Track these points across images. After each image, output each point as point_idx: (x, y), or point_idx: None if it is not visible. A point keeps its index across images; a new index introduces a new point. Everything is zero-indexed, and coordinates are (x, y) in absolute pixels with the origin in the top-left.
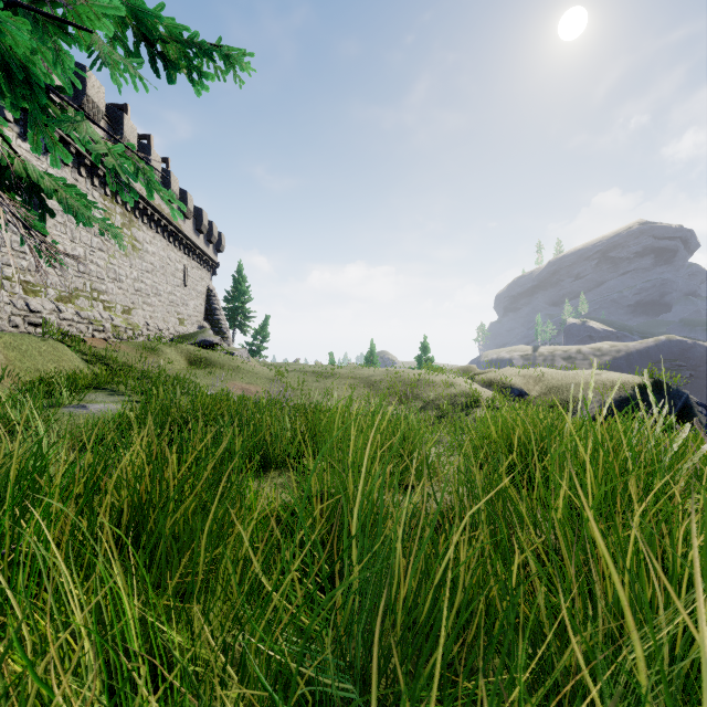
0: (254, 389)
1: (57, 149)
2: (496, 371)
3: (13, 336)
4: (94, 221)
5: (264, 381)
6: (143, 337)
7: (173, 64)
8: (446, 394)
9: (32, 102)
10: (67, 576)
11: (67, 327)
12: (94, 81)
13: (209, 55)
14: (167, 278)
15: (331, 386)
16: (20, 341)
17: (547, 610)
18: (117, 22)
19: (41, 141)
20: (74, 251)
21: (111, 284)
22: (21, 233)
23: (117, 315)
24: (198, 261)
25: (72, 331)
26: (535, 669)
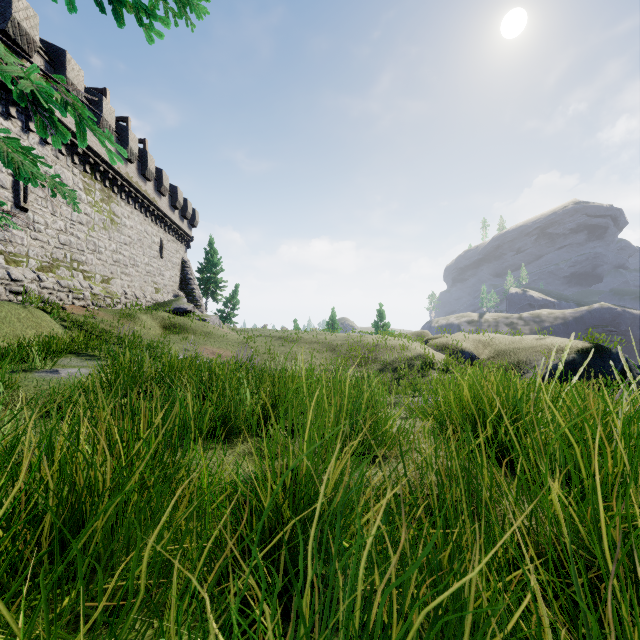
0: (224, 353)
1: None
2: (448, 336)
3: None
4: (39, 178)
5: (234, 346)
6: (121, 305)
7: (118, 0)
8: (403, 358)
9: None
10: None
11: (48, 295)
12: (73, 64)
13: None
14: (144, 251)
15: (296, 350)
16: None
17: None
18: None
19: (22, 120)
20: (55, 224)
21: (90, 255)
22: None
23: (96, 284)
24: (173, 235)
25: (52, 299)
26: None
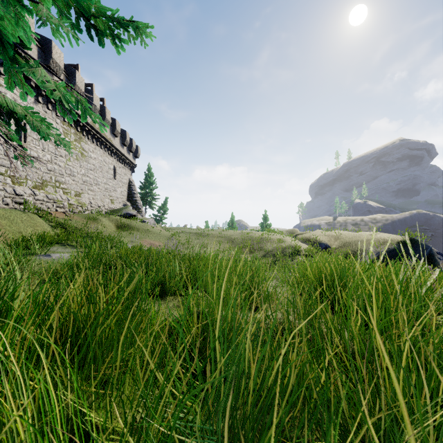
0: (158, 244)
1: (24, 87)
2: (310, 233)
3: (5, 210)
4: (51, 136)
5: (164, 239)
6: (88, 211)
7: (102, 33)
8: (279, 247)
9: (4, 54)
10: (20, 375)
11: (40, 205)
12: (57, 49)
13: (125, 27)
14: (103, 174)
15: (207, 242)
16: (9, 214)
17: (348, 394)
18: (64, 4)
19: None
20: (44, 157)
21: (67, 177)
22: (0, 142)
23: (72, 197)
24: (123, 163)
25: (43, 207)
26: (339, 434)
